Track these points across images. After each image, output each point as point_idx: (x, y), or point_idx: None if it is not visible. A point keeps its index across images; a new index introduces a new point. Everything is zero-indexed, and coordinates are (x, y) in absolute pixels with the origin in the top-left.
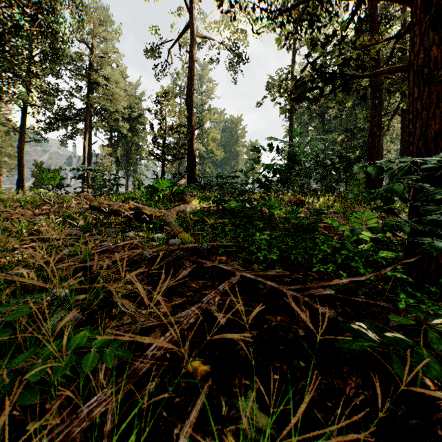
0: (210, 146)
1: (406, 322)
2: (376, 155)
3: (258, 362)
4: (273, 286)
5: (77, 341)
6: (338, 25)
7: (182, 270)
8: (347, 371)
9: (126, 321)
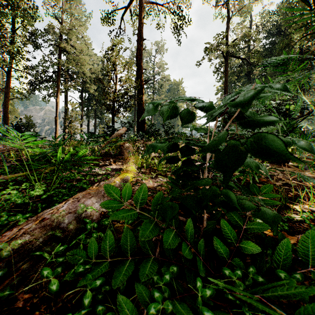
0: None
1: None
2: None
3: None
4: None
5: None
6: None
7: None
8: None
9: None
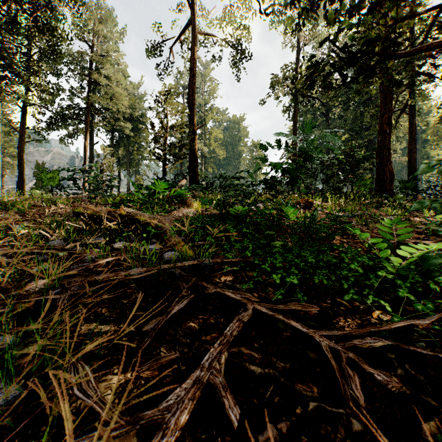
0: (212, 146)
1: None
2: (386, 153)
3: None
4: (300, 329)
5: None
6: None
7: (177, 302)
8: None
9: (85, 403)
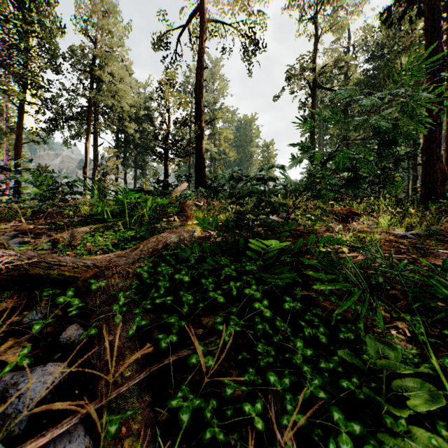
0: (222, 147)
1: None
2: (436, 149)
3: None
4: None
5: None
6: None
7: None
8: None
9: None
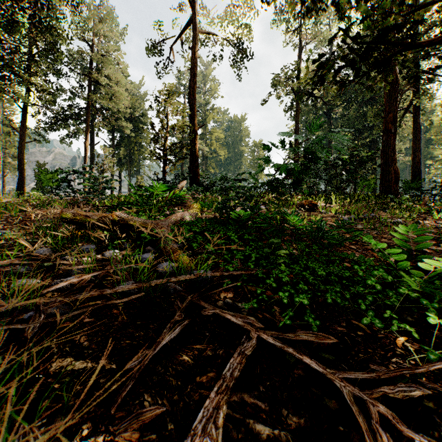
0: (213, 146)
1: None
2: (391, 153)
3: None
4: (315, 368)
5: None
6: None
7: (168, 329)
8: None
9: None
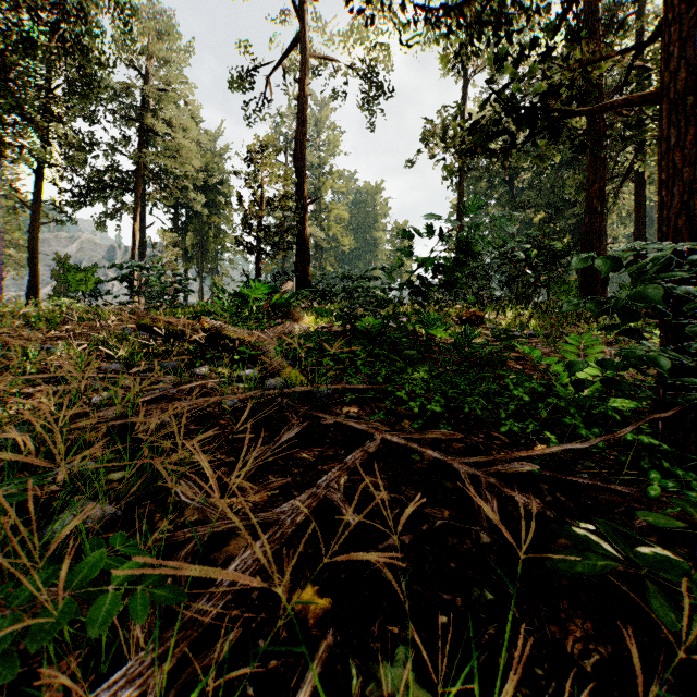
0: (332, 231)
1: (668, 523)
2: (597, 243)
3: (413, 593)
4: (437, 457)
5: (87, 570)
6: (540, 30)
7: (286, 430)
8: (566, 609)
9: (190, 518)
